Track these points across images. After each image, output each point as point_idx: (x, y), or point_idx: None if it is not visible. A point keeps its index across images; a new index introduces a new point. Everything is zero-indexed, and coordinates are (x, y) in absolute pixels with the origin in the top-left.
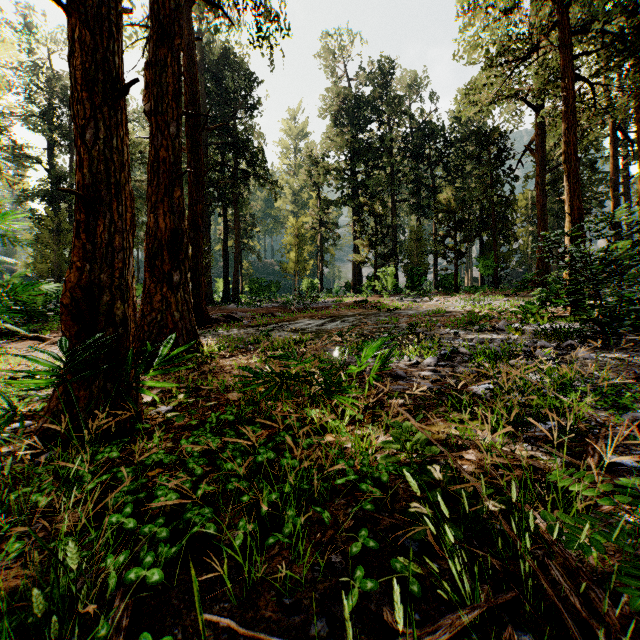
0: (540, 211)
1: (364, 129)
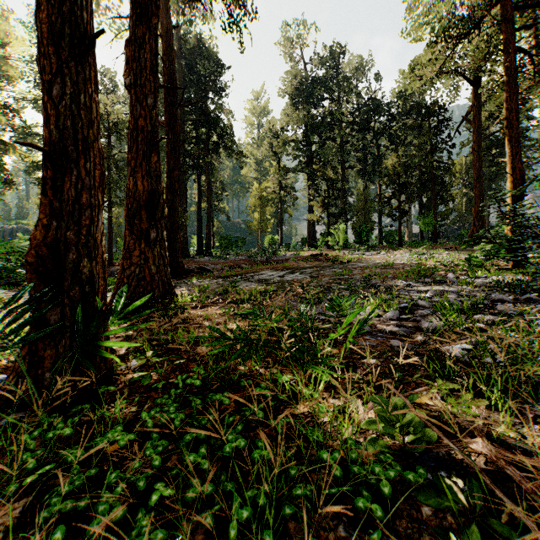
0: (476, 174)
1: (318, 106)
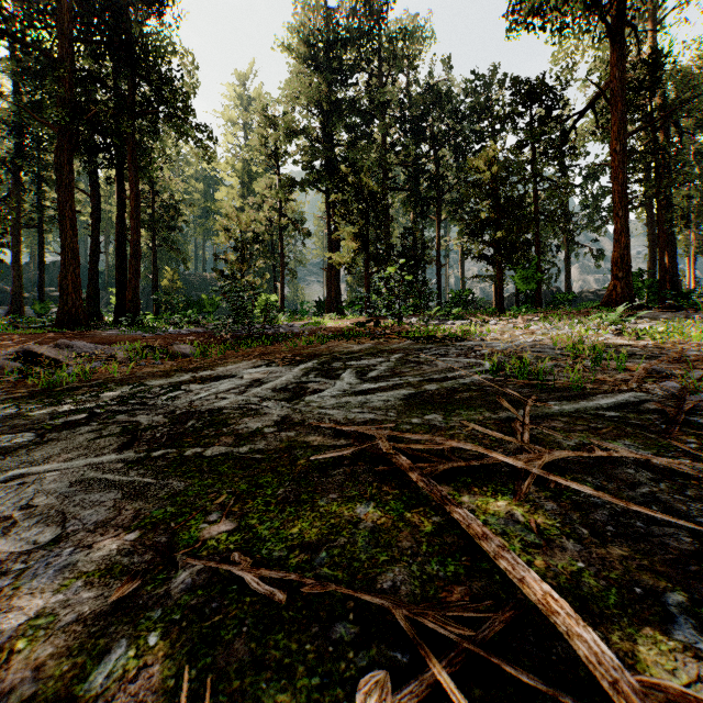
0: (619, 193)
1: (344, 82)
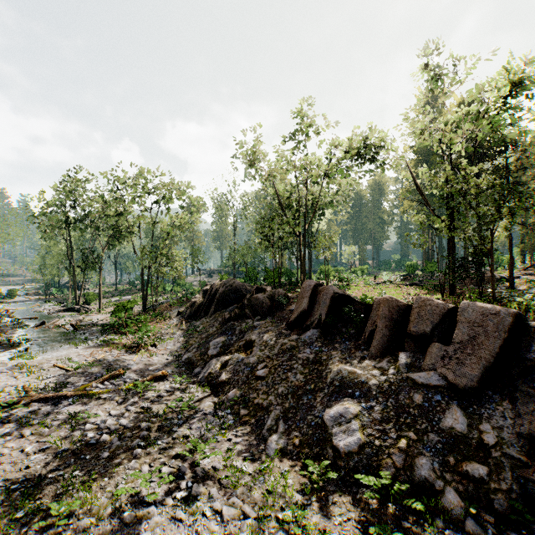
0: None
1: None
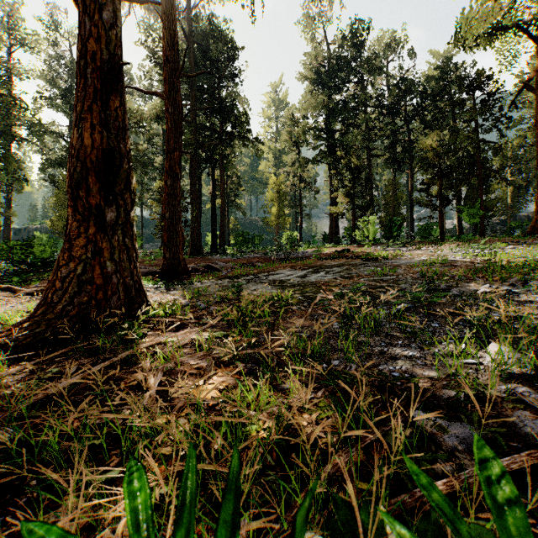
0: None
1: (341, 90)
